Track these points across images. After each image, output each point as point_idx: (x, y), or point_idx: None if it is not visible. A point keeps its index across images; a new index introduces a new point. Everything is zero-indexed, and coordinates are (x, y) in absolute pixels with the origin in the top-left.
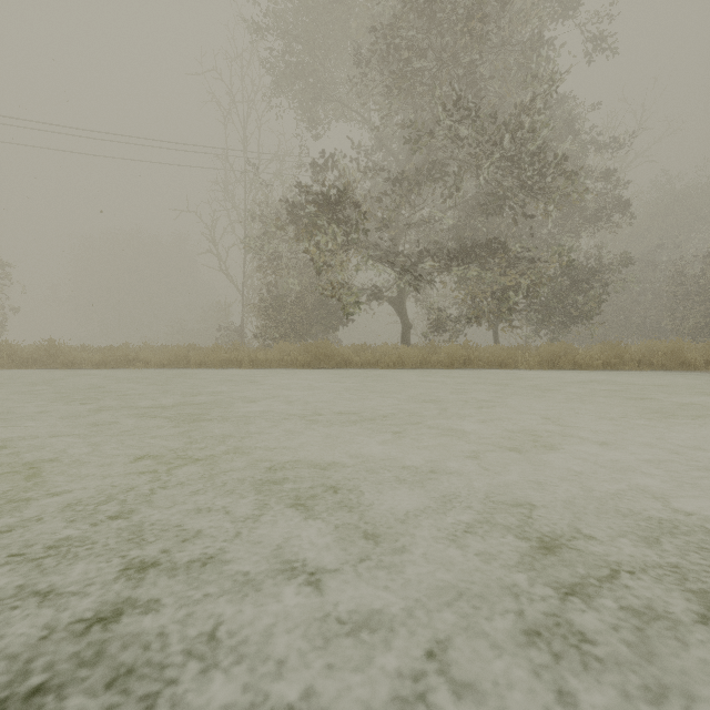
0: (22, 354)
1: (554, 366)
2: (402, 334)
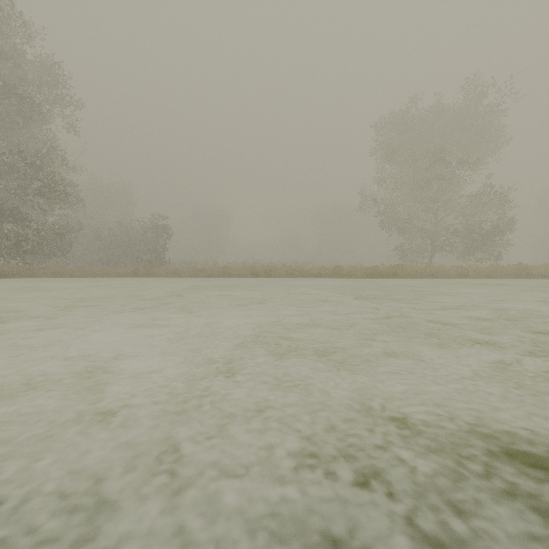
0: None
1: (58, 276)
2: None
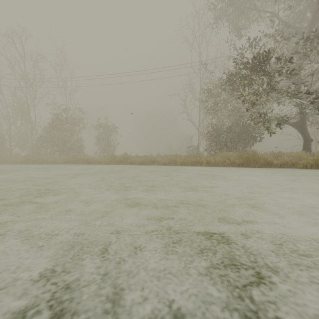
0: (117, 159)
1: None
2: (303, 145)
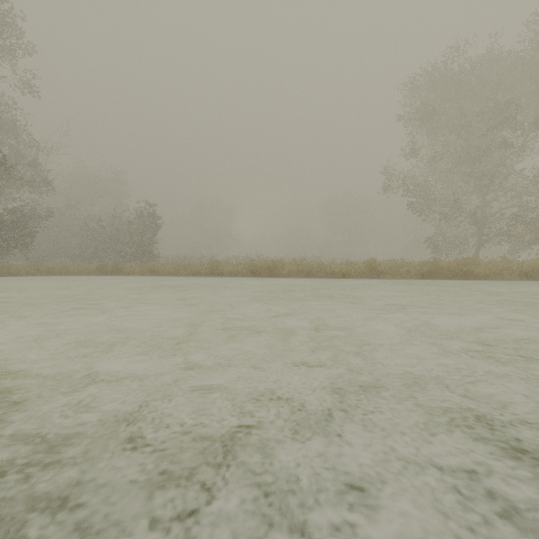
0: None
1: None
2: None
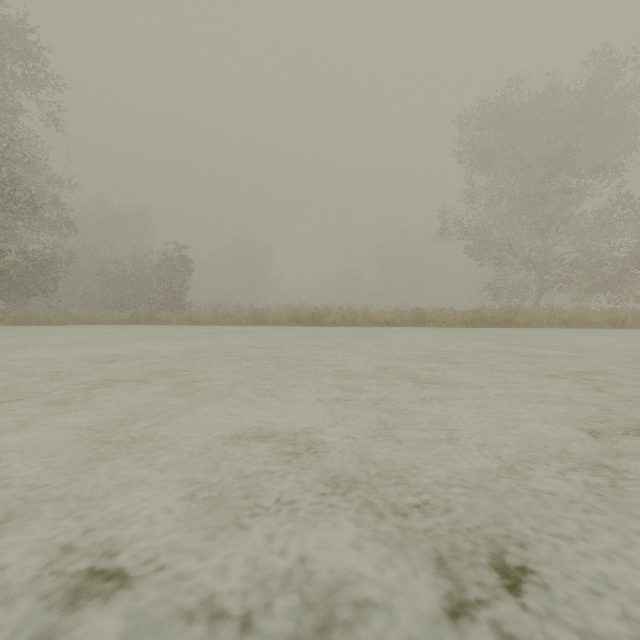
0: None
1: (24, 324)
2: None
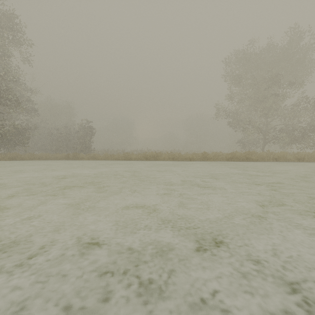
0: None
1: (13, 160)
2: None
